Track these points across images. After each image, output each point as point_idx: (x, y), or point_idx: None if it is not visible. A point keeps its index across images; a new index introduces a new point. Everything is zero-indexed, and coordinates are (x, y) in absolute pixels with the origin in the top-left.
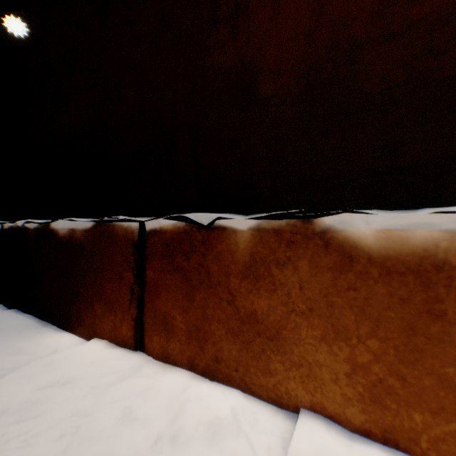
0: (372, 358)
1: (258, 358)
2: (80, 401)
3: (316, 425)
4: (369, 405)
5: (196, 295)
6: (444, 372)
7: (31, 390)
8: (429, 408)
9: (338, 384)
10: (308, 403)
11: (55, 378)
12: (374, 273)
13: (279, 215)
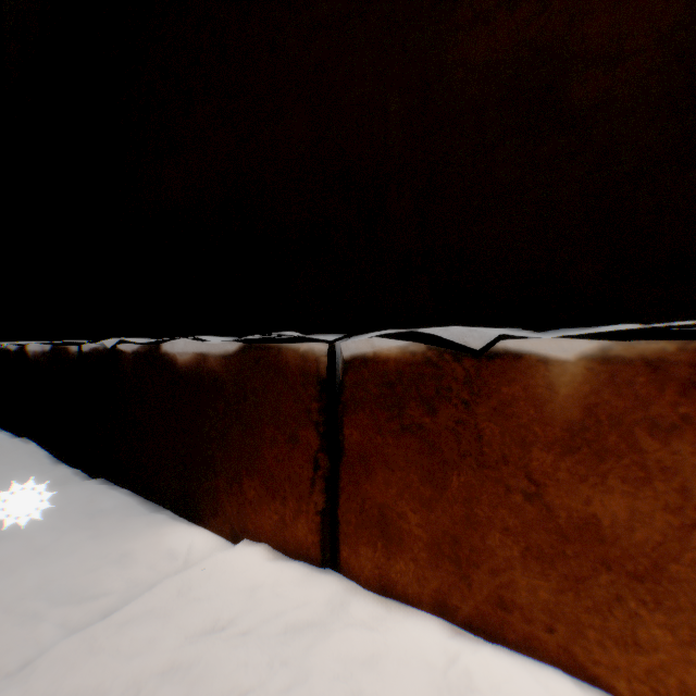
0: None
1: (604, 612)
2: (267, 675)
3: None
4: None
5: (450, 478)
6: None
7: (173, 644)
8: None
9: None
10: None
11: (205, 620)
12: None
13: (617, 330)
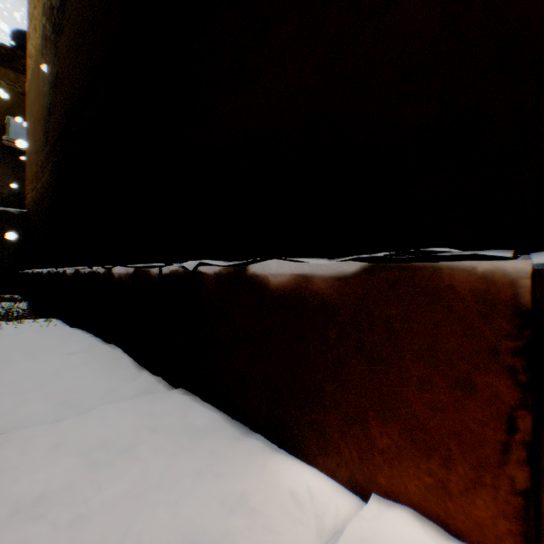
0: None
1: None
2: None
3: None
4: None
5: None
6: None
7: None
8: None
9: None
10: None
11: None
12: None
13: None
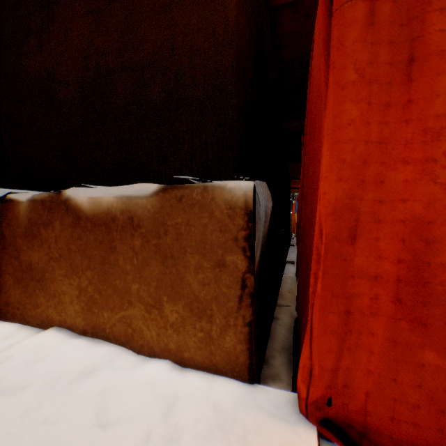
0: (89, 283)
1: (32, 297)
2: None
3: (53, 332)
4: (87, 314)
5: None
6: (116, 284)
7: None
8: (111, 308)
9: (73, 304)
10: (59, 322)
11: None
12: (90, 226)
13: None
